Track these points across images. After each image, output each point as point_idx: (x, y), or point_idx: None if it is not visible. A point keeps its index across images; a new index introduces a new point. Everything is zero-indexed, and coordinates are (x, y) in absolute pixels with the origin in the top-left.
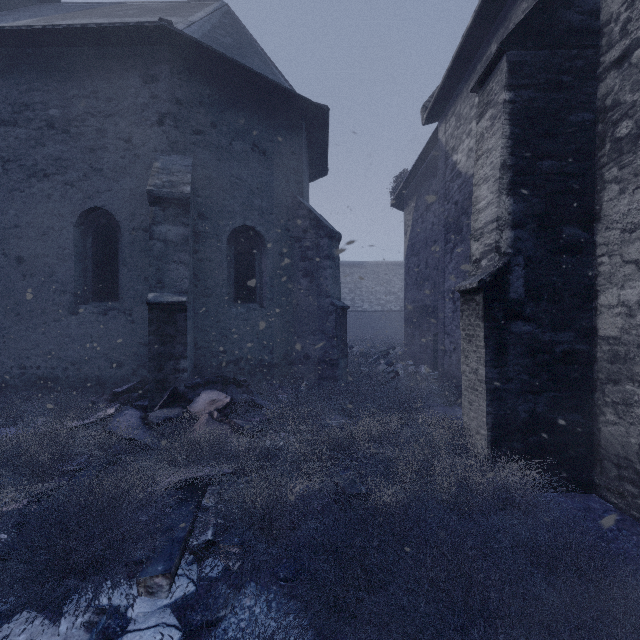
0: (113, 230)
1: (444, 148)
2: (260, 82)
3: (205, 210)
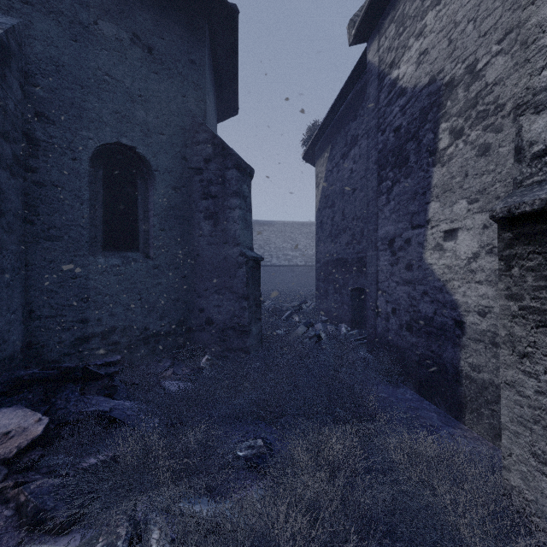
0: None
1: (377, 69)
2: None
3: (49, 109)
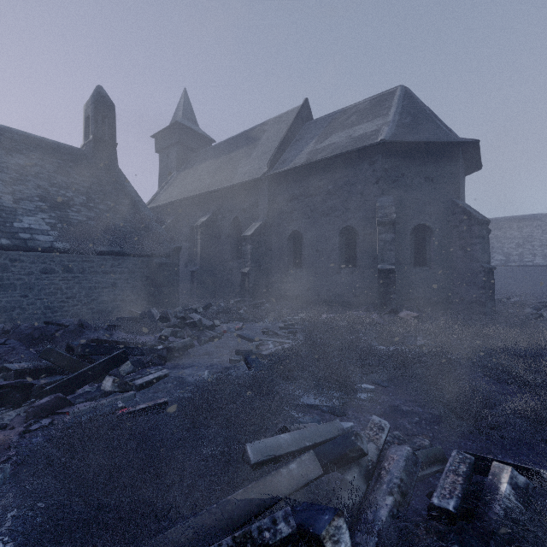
0: (354, 235)
1: None
2: (430, 143)
3: (398, 220)
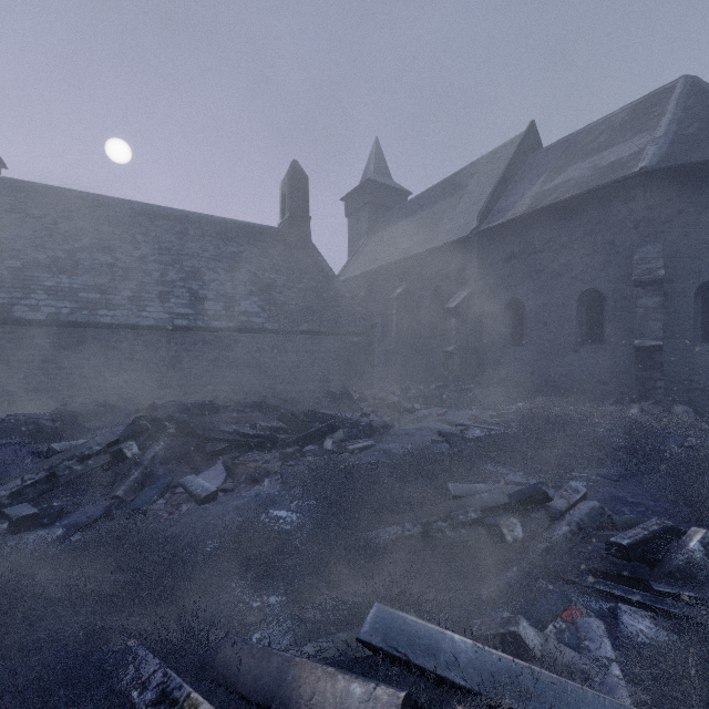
0: (600, 300)
1: None
2: None
3: (672, 276)
